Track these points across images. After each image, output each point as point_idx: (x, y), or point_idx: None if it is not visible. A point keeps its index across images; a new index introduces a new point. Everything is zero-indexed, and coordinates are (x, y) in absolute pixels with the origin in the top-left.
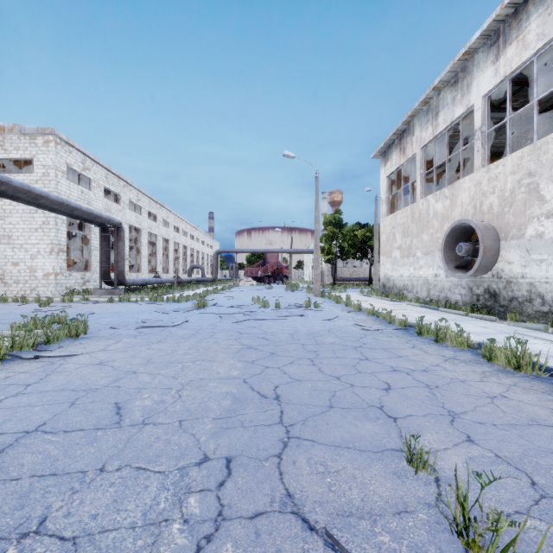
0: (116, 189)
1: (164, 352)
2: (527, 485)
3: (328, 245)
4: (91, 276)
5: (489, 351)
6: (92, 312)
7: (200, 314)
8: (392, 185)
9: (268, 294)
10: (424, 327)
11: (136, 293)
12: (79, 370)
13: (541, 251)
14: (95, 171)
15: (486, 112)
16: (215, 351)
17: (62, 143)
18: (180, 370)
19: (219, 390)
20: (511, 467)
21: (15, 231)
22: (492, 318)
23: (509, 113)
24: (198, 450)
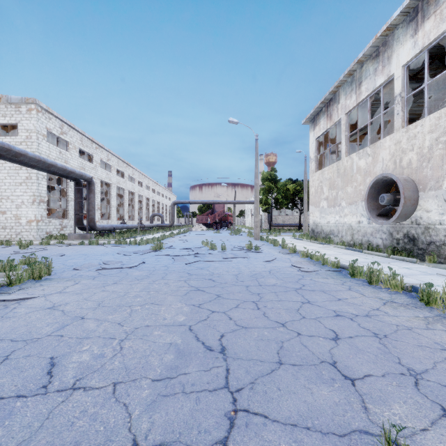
0: (89, 150)
1: (116, 295)
2: None
3: (265, 197)
4: (68, 222)
5: (427, 295)
6: (62, 254)
7: (156, 256)
8: (320, 146)
9: (215, 237)
10: (357, 269)
11: (104, 237)
12: (28, 315)
13: None
14: (71, 135)
15: (405, 80)
16: (165, 293)
17: (43, 111)
18: (127, 315)
19: (163, 341)
20: None
21: (2, 184)
22: (413, 260)
23: (427, 80)
24: (127, 433)
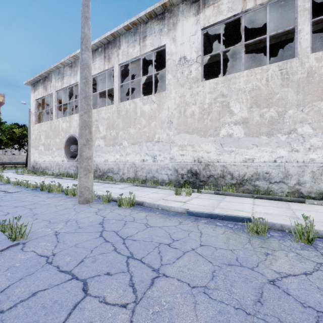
0: None
1: None
2: (47, 223)
3: None
4: None
5: (67, 191)
6: None
7: None
8: (40, 105)
9: None
10: (45, 186)
11: None
12: None
13: (99, 151)
14: None
15: None
16: None
17: None
18: None
19: None
20: (46, 221)
21: None
22: None
23: None
24: None
